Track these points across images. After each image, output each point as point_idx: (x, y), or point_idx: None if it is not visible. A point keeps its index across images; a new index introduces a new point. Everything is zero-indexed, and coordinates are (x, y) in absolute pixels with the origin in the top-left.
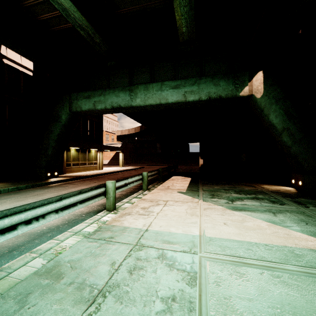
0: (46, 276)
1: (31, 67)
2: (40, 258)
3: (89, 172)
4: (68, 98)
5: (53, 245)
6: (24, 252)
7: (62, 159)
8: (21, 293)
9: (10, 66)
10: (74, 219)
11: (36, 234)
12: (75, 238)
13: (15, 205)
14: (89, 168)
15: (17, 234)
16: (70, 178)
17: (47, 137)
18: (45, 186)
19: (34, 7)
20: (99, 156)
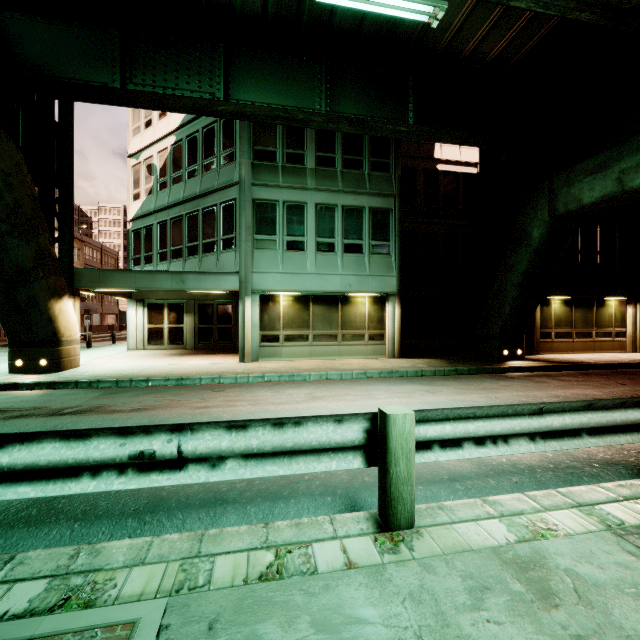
0: (515, 572)
1: (474, 159)
2: (501, 524)
3: (599, 354)
4: (546, 190)
5: (524, 507)
6: (471, 492)
7: (532, 322)
8: (473, 576)
9: (445, 172)
10: (569, 465)
11: (489, 467)
12: (579, 517)
13: (453, 400)
14: (598, 346)
15: (462, 456)
16: (551, 365)
17: (502, 280)
18: (499, 375)
19: (481, 44)
20: (634, 316)
